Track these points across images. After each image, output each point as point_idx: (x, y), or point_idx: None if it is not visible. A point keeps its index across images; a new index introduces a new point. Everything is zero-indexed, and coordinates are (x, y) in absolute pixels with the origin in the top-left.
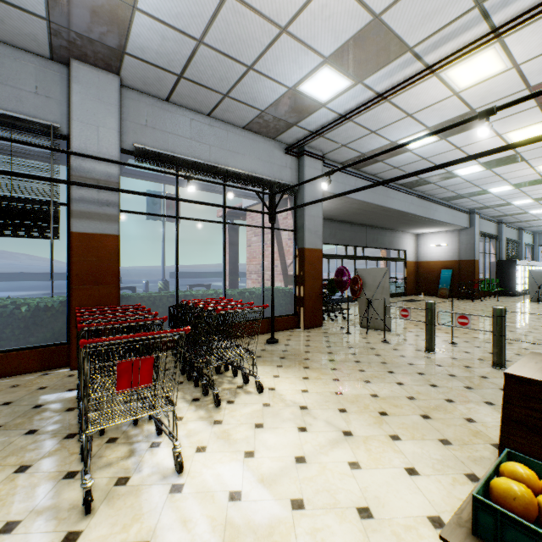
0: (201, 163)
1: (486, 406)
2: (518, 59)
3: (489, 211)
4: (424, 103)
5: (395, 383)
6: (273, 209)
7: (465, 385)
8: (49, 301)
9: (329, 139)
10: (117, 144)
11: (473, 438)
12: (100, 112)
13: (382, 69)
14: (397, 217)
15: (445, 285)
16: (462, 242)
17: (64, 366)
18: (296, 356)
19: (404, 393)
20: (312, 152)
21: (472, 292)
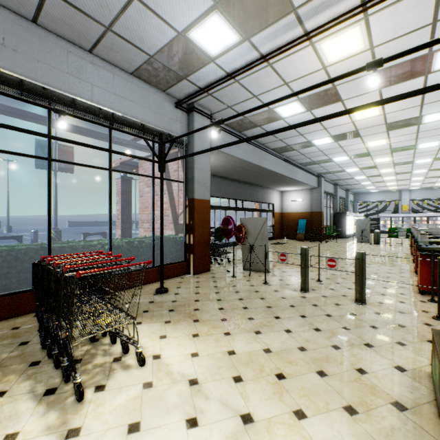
0: (82, 102)
1: (368, 350)
2: (375, 41)
3: (330, 175)
4: (299, 73)
5: (283, 331)
6: (162, 158)
7: (342, 326)
8: None
9: (216, 98)
10: None
11: (373, 397)
12: None
13: (268, 28)
14: (269, 176)
15: (302, 231)
16: (313, 198)
17: None
18: (186, 306)
19: (294, 343)
20: (201, 110)
21: (320, 236)
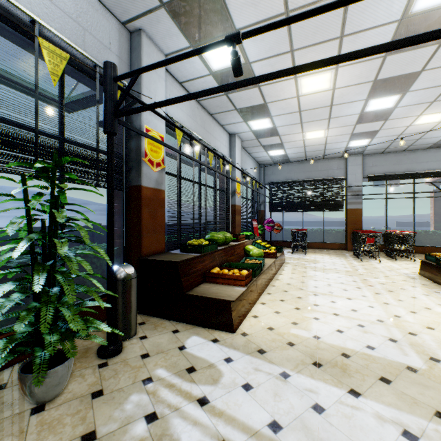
0: (399, 173)
1: None
2: None
3: None
4: None
5: None
6: None
7: None
8: (339, 230)
9: None
10: (361, 177)
11: None
12: (355, 169)
13: None
14: None
15: None
16: None
17: (344, 250)
18: None
19: None
20: None
21: None
